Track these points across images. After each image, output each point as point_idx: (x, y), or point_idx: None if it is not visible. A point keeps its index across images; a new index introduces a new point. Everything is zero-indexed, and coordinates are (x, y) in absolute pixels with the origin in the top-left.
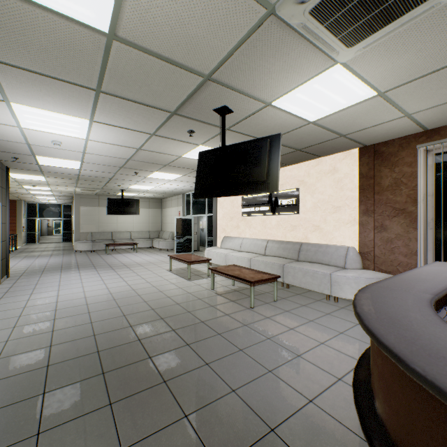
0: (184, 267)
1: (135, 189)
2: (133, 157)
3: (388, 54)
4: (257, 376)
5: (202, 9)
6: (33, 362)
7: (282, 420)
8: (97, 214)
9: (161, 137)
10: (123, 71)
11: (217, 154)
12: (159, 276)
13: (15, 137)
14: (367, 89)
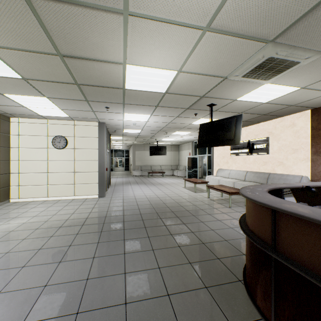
0: (192, 186)
1: (164, 140)
2: (166, 126)
3: (292, 77)
4: (224, 228)
5: (198, 82)
6: (135, 212)
7: (231, 239)
8: (143, 155)
9: (181, 117)
10: (167, 100)
11: (209, 125)
12: (178, 189)
13: (120, 123)
14: (291, 87)
